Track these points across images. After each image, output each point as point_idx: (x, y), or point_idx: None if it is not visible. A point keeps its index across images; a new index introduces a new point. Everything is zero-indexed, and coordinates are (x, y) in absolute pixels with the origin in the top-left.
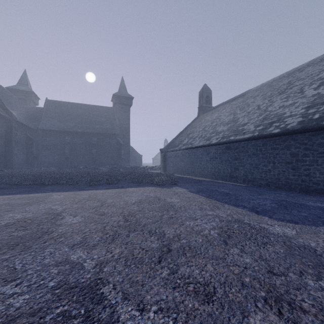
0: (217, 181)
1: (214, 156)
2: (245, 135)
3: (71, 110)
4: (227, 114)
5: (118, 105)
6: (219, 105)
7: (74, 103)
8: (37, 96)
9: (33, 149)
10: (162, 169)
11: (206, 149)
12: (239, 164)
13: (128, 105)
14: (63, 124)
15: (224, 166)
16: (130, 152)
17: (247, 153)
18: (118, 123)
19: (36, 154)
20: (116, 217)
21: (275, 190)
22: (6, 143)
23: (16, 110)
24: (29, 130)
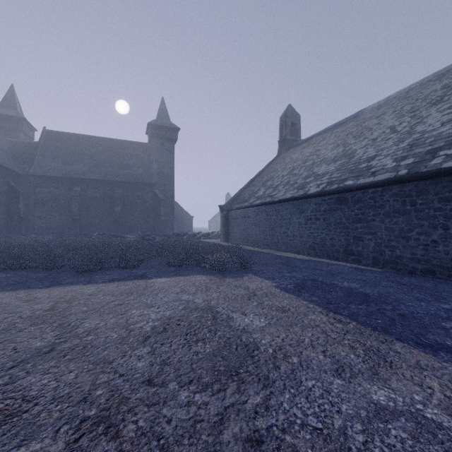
0: (320, 260)
1: (314, 215)
2: (378, 177)
3: (83, 146)
4: (331, 147)
5: (156, 140)
6: (313, 135)
7: (88, 136)
8: (31, 125)
9: (19, 205)
10: (223, 238)
11: (298, 204)
12: (364, 231)
13: (172, 140)
14: (69, 167)
15: (332, 234)
16: (176, 212)
17: (383, 209)
18: (156, 167)
19: (26, 213)
20: (41, 444)
21: (450, 282)
22: None
23: None
24: (14, 177)
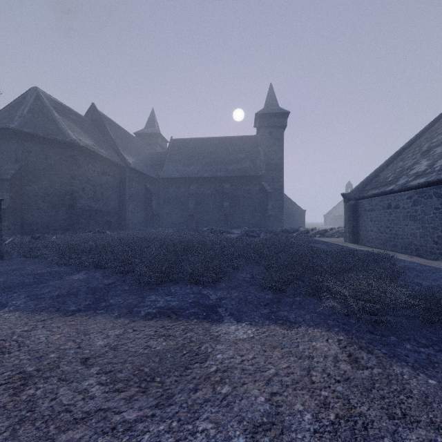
0: None
1: None
2: None
3: (199, 148)
4: None
5: (264, 130)
6: None
7: (203, 138)
8: (164, 138)
9: (152, 204)
10: (348, 237)
11: None
12: None
13: (280, 127)
14: (187, 168)
15: None
16: (285, 205)
17: None
18: (263, 159)
19: (158, 210)
20: None
21: None
22: (120, 197)
23: (136, 156)
24: (150, 180)
